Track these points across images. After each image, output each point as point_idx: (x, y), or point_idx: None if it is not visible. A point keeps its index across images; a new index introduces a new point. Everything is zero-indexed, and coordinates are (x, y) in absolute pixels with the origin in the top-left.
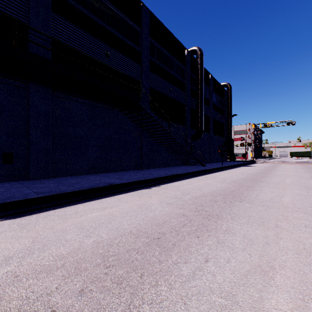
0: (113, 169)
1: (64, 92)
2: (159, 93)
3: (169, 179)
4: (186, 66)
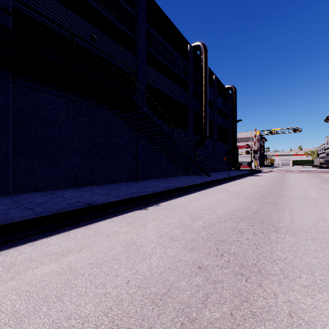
0: (101, 181)
1: (31, 80)
2: (158, 91)
3: (170, 193)
4: (189, 63)
